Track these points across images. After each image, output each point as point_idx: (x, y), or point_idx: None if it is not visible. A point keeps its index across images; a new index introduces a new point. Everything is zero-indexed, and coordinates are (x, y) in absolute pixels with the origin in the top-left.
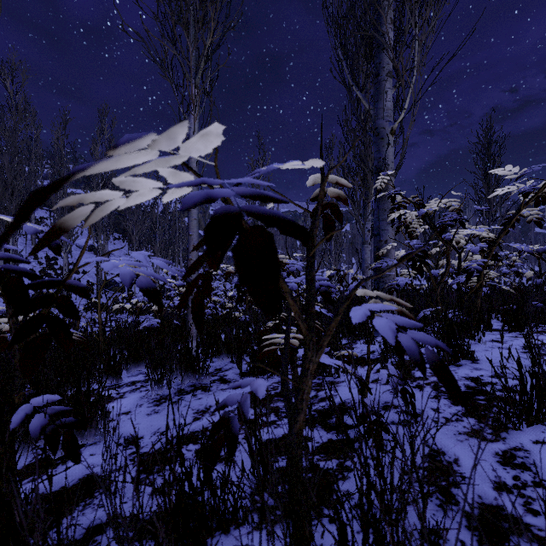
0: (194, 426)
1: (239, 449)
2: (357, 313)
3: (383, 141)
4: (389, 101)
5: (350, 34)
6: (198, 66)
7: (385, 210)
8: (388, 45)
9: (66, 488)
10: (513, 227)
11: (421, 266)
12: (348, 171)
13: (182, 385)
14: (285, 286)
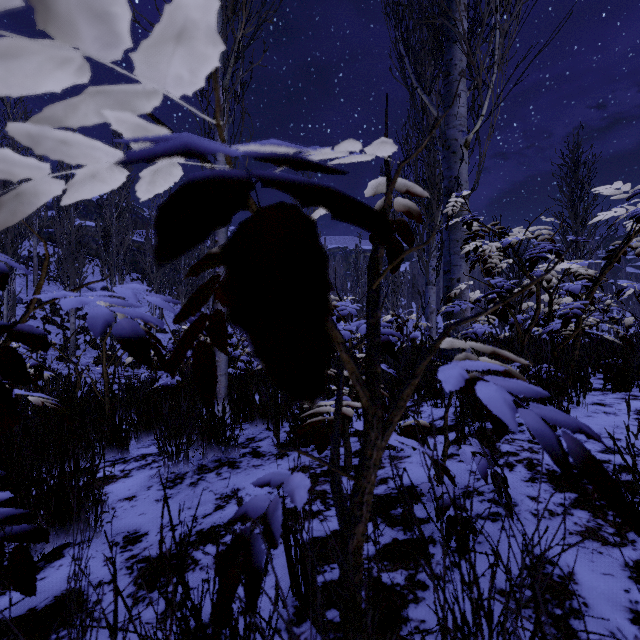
0: (216, 518)
1: (273, 552)
2: (449, 375)
3: (455, 155)
4: (462, 107)
5: (413, 26)
6: (227, 65)
7: (457, 241)
8: (462, 36)
9: (36, 611)
10: (618, 261)
11: (504, 310)
12: (409, 197)
13: (203, 460)
14: (336, 333)
